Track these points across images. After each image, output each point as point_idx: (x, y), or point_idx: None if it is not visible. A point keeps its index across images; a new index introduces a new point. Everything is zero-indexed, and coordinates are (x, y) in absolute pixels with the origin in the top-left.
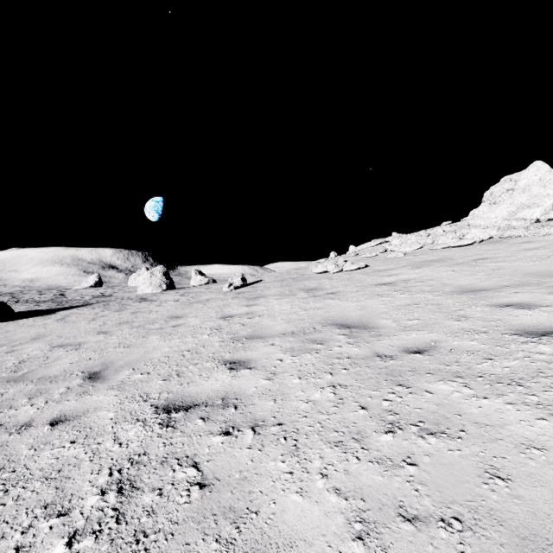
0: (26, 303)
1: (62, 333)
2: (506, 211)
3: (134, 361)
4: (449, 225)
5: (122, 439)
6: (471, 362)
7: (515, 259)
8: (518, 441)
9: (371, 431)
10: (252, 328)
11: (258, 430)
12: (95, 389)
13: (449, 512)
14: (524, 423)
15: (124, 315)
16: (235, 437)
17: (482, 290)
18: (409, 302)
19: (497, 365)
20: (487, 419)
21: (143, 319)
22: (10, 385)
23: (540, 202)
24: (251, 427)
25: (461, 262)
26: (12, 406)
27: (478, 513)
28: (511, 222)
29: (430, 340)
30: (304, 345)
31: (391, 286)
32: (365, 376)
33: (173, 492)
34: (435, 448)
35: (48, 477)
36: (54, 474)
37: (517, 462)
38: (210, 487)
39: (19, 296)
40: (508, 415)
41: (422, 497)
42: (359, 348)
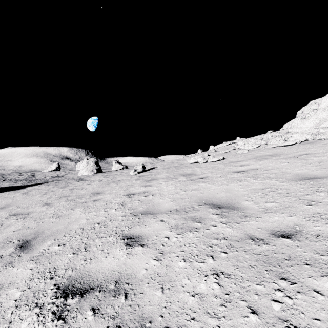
0: (9, 181)
1: (21, 203)
2: (313, 123)
3: (58, 231)
4: (275, 132)
5: None
6: None
7: None
8: None
9: None
10: (147, 205)
11: None
12: (19, 259)
13: None
14: None
15: (65, 191)
16: None
17: (317, 178)
18: (262, 187)
19: None
20: None
21: (75, 194)
22: None
23: None
24: None
25: (291, 156)
26: None
27: None
28: (319, 130)
29: (293, 224)
30: (186, 222)
31: (245, 173)
32: (244, 262)
33: None
34: None
35: None
36: None
37: None
38: None
39: (6, 177)
40: None
41: None
42: (232, 229)
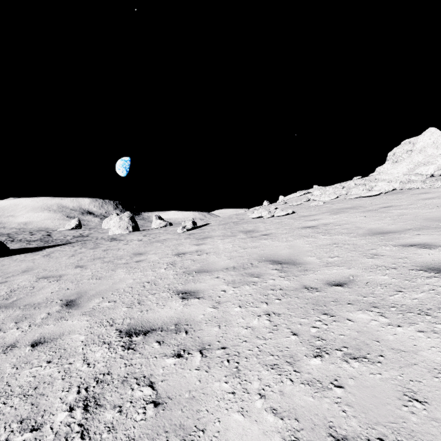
0: (19, 242)
1: (47, 266)
2: (406, 168)
3: (103, 291)
4: (360, 180)
5: (90, 359)
6: (384, 294)
7: (415, 207)
8: (431, 366)
9: (302, 355)
10: (201, 264)
11: (205, 353)
12: (70, 315)
13: (375, 433)
14: (434, 350)
15: (98, 252)
16: (185, 359)
17: (390, 233)
18: (329, 242)
19: (407, 296)
20: (402, 345)
21: (112, 255)
22: (1, 311)
23: (433, 161)
24: (199, 350)
25: (371, 209)
26: (1, 329)
27: (400, 435)
28: (410, 177)
29: (349, 275)
30: (243, 278)
31: (314, 229)
32: (295, 305)
33: (131, 410)
34: (358, 372)
35: (26, 394)
36: (31, 391)
37: (431, 386)
38: (163, 406)
39: (14, 236)
40: (420, 342)
41: (349, 418)
42: (290, 281)
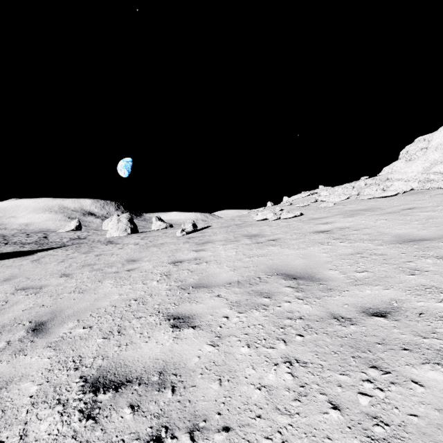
0: (13, 245)
1: (31, 274)
2: (421, 166)
3: (82, 310)
4: (371, 179)
5: (29, 436)
6: None
7: None
8: None
9: None
10: (199, 275)
11: (198, 439)
12: (33, 346)
13: None
14: None
15: (89, 258)
16: None
17: (424, 240)
18: (351, 251)
19: None
20: None
21: (103, 261)
22: None
23: None
24: (189, 430)
25: (391, 211)
26: None
27: None
28: (429, 176)
29: (389, 299)
30: (251, 298)
31: (329, 234)
32: (325, 348)
33: None
34: None
35: None
36: None
37: None
38: None
39: (9, 239)
40: None
41: None
42: (311, 305)
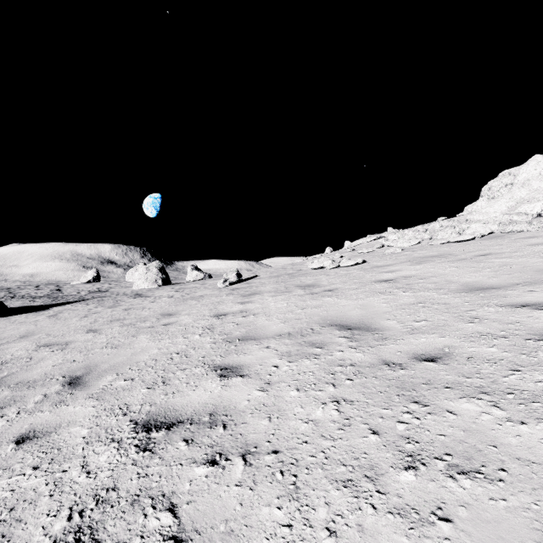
0: (22, 299)
1: (52, 330)
2: (505, 206)
3: (119, 364)
4: (447, 221)
5: (91, 466)
6: (495, 374)
7: (522, 255)
8: None
9: (386, 466)
10: (246, 328)
11: (250, 460)
12: (73, 397)
13: None
14: None
15: (117, 312)
16: (222, 469)
17: (492, 288)
18: (413, 301)
19: (527, 378)
20: (532, 453)
21: (134, 316)
22: None
23: (540, 197)
24: (242, 454)
25: (464, 257)
26: None
27: None
28: (512, 217)
29: (443, 346)
30: (302, 348)
31: (392, 283)
32: (372, 389)
33: None
34: (471, 496)
35: None
36: (5, 514)
37: None
38: None
39: (16, 292)
40: None
41: None
42: (363, 354)
